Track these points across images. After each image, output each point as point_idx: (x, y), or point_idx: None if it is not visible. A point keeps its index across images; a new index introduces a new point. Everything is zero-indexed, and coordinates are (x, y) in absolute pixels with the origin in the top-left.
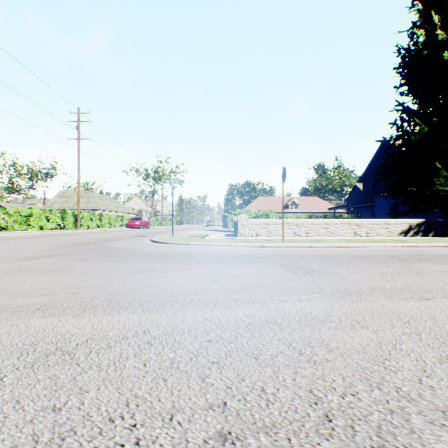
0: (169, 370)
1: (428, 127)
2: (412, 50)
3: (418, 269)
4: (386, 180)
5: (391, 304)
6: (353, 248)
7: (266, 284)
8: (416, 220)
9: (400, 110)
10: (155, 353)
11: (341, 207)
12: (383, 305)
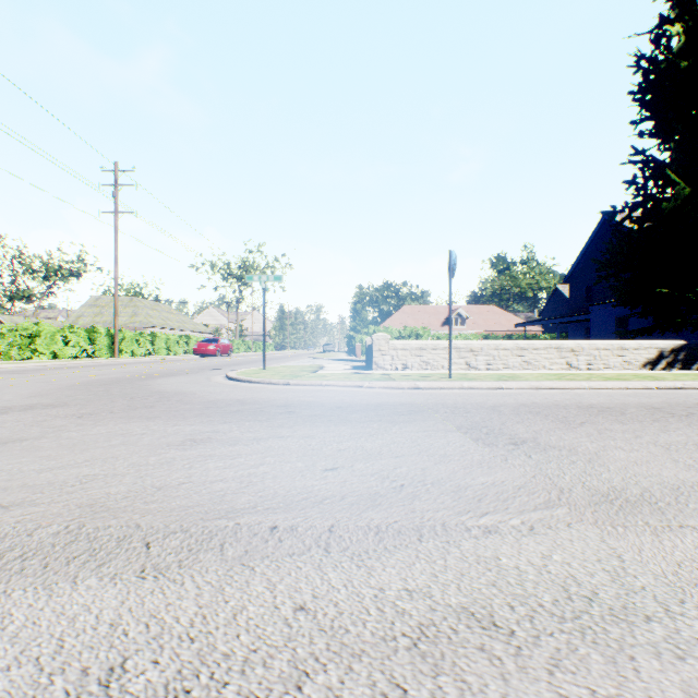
0: None
1: (689, 187)
2: (662, 60)
3: None
4: (617, 277)
5: None
6: (575, 390)
7: (439, 477)
8: (672, 343)
9: (638, 161)
10: None
11: (537, 322)
12: None
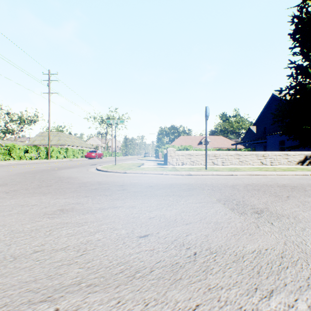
0: None
1: None
2: (305, 17)
3: None
4: (283, 121)
5: None
6: (270, 176)
7: (219, 244)
8: None
9: (292, 67)
10: None
11: (241, 143)
12: None
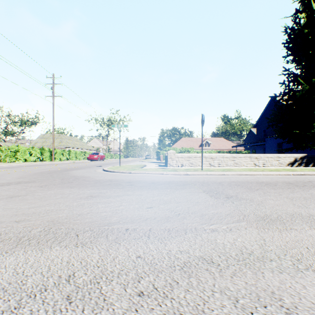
0: None
1: (308, 85)
2: (296, 29)
3: None
4: (276, 125)
5: None
6: (256, 175)
7: (195, 210)
8: (300, 155)
9: (286, 74)
10: None
11: (241, 145)
12: (312, 236)
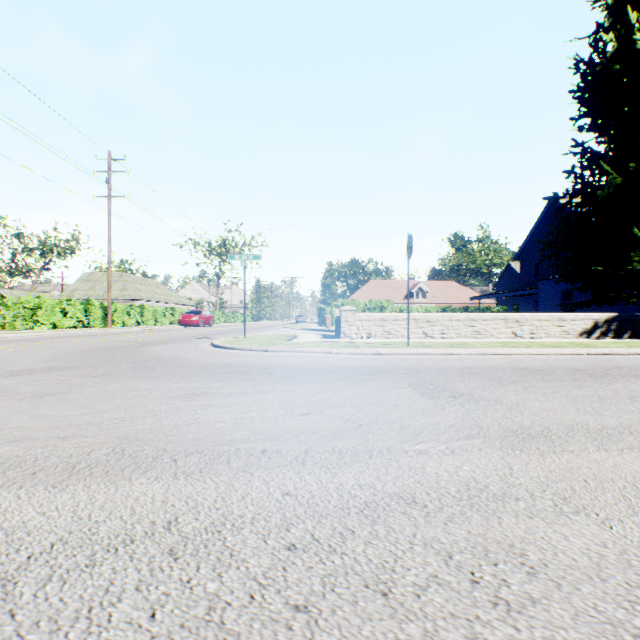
0: (200, 633)
1: (622, 176)
2: (597, 63)
3: (628, 391)
4: (559, 256)
5: (612, 460)
6: (515, 356)
7: (389, 419)
8: (605, 315)
9: (578, 153)
10: (180, 582)
11: (490, 296)
12: (599, 462)
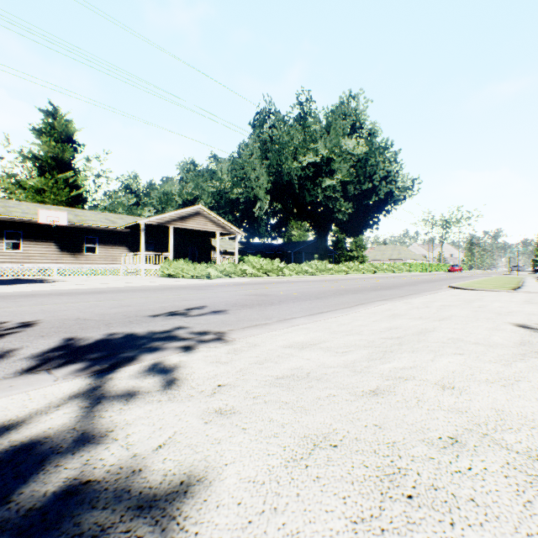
0: None
1: None
2: None
3: None
4: None
5: None
6: None
7: None
8: None
9: None
10: None
11: None
12: None
